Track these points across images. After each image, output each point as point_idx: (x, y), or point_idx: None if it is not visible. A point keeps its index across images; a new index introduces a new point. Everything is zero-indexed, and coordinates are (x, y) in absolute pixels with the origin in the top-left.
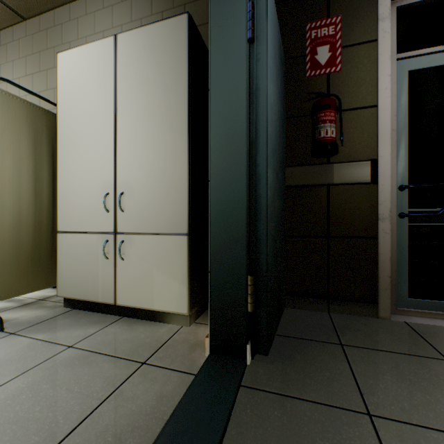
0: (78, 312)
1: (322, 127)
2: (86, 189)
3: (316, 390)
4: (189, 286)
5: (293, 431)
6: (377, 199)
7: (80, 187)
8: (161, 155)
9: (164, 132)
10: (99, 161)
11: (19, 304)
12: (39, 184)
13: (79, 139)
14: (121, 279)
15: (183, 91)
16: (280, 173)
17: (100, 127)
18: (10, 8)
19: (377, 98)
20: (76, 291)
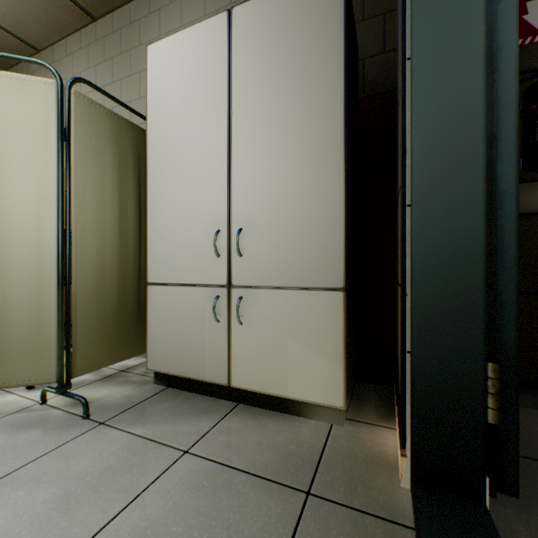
0: (176, 392)
1: None
2: (187, 226)
3: None
4: (345, 366)
5: None
6: None
7: (179, 223)
8: (301, 173)
9: (305, 140)
10: (205, 187)
11: (97, 377)
12: (124, 220)
13: (177, 159)
14: (237, 351)
15: (336, 77)
16: None
17: (207, 140)
18: (78, 6)
19: None
20: (173, 364)
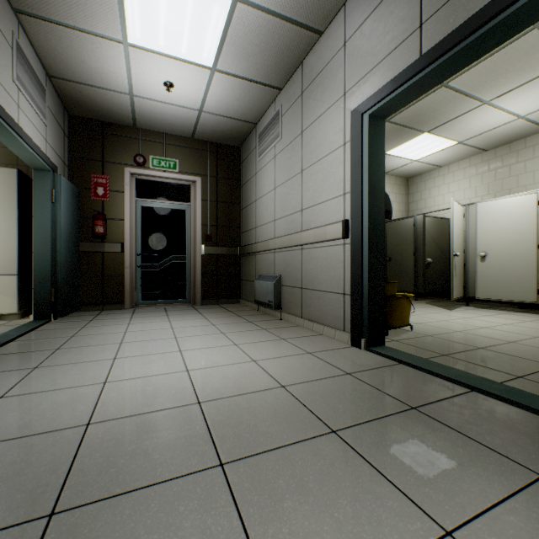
0: None
1: (97, 227)
2: None
3: (78, 320)
4: (19, 299)
5: (65, 324)
6: (125, 259)
7: None
8: None
9: (1, 224)
10: None
11: None
12: None
13: None
14: None
15: (15, 206)
16: (74, 247)
17: None
18: None
19: (125, 216)
20: None
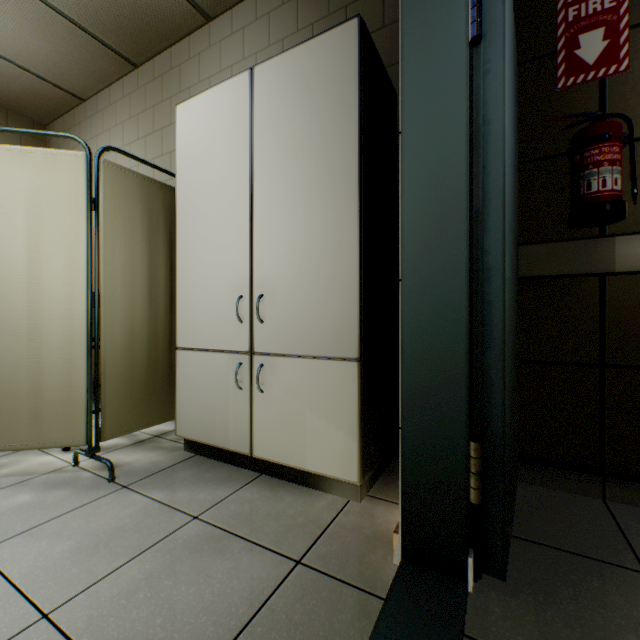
0: (202, 460)
1: (595, 173)
2: (212, 290)
3: None
4: (361, 440)
5: None
6: None
7: (205, 287)
8: (318, 238)
9: (322, 204)
10: (229, 251)
11: (131, 442)
12: (154, 283)
13: (203, 221)
14: (259, 421)
15: (351, 139)
16: (514, 259)
17: (231, 203)
18: (120, 56)
19: None
20: (200, 431)
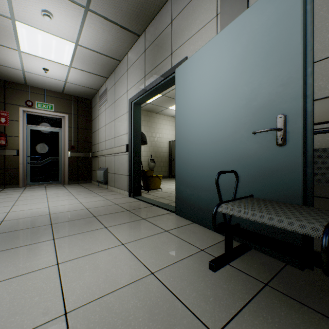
0: None
1: (1, 141)
2: None
3: None
4: None
5: None
6: (20, 159)
7: None
8: None
9: None
10: None
11: None
12: None
13: None
14: None
15: None
16: None
17: None
18: None
19: (20, 135)
20: None
